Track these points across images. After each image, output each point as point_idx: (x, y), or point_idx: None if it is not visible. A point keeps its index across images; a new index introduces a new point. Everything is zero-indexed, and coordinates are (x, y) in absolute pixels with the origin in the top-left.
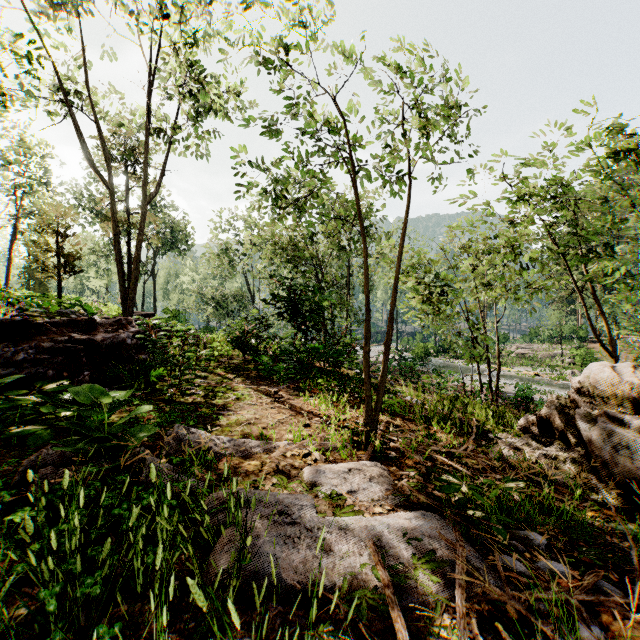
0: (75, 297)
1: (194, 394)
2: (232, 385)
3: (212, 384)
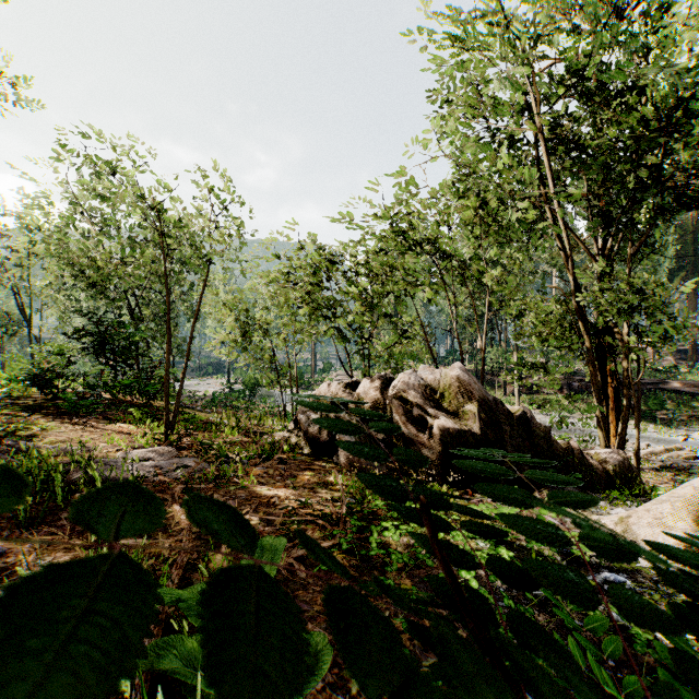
0: None
1: None
2: (33, 420)
3: (7, 421)
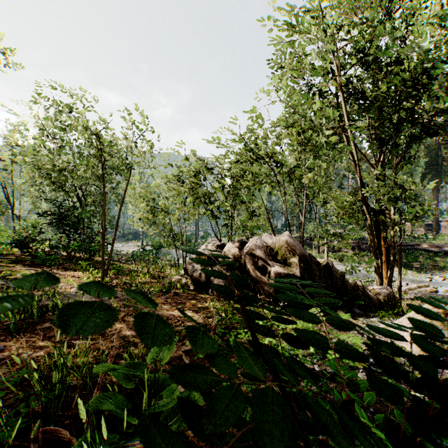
0: None
1: None
2: (16, 269)
3: None
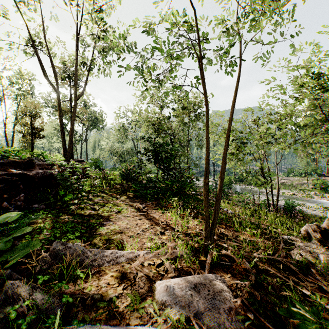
0: (43, 151)
1: (91, 208)
2: (117, 202)
3: (105, 201)
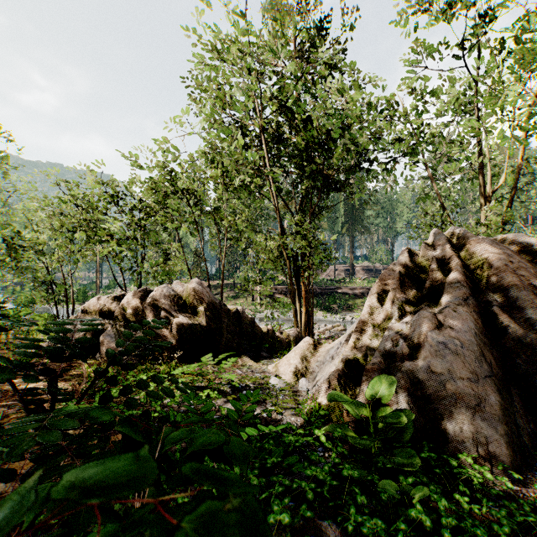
0: None
1: None
2: None
3: None
